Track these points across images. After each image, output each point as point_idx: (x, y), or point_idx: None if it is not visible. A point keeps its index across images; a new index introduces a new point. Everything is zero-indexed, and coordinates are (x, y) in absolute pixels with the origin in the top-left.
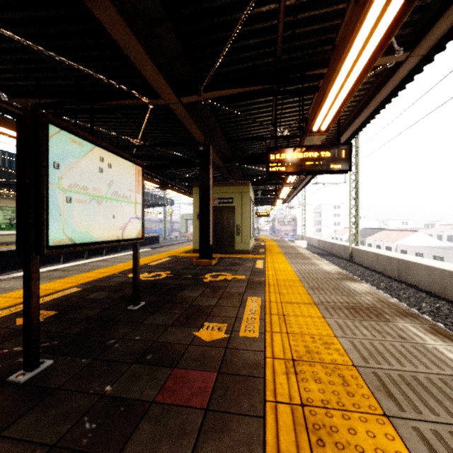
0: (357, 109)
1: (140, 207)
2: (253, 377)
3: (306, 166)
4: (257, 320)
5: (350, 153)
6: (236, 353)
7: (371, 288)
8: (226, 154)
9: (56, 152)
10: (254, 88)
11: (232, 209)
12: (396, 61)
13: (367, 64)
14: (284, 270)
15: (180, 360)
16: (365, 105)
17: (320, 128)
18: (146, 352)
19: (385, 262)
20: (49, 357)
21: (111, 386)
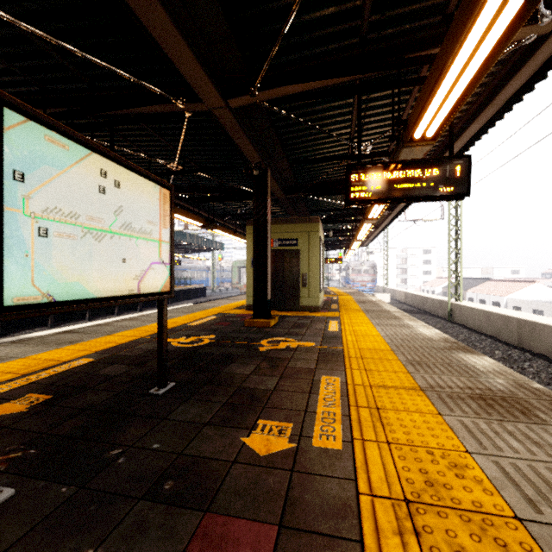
0: (468, 115)
1: (167, 248)
2: (342, 540)
3: (404, 190)
4: (339, 416)
5: (469, 169)
6: (308, 482)
7: (499, 364)
8: (289, 182)
9: (19, 155)
10: (329, 82)
11: (296, 253)
12: (537, 35)
13: (517, 13)
14: (368, 335)
15: (217, 495)
16: (481, 108)
17: (425, 134)
18: (165, 476)
19: (499, 323)
20: (12, 481)
21: (94, 550)
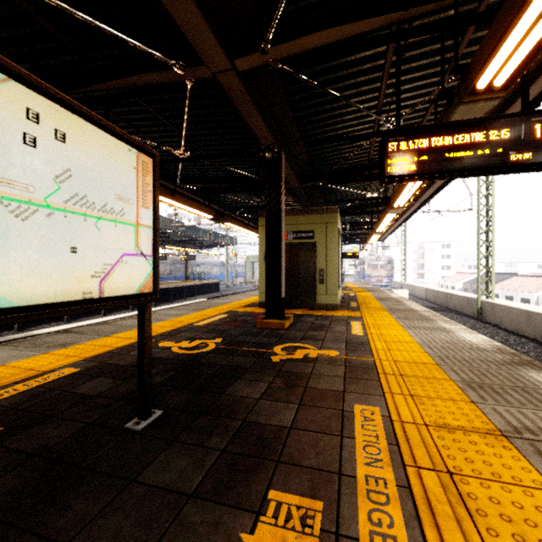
0: None
1: (149, 234)
2: None
3: (459, 160)
4: (393, 488)
5: None
6: None
7: None
8: (305, 169)
9: None
10: (358, 29)
11: (312, 246)
12: None
13: None
14: (401, 341)
15: None
16: None
17: (493, 82)
18: None
19: None
20: None
21: None
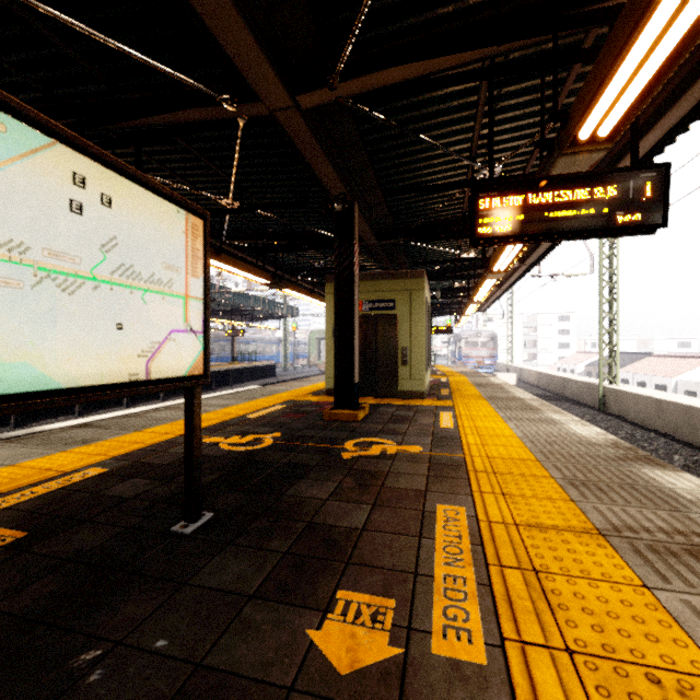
0: (645, 117)
1: (199, 308)
2: None
3: (560, 221)
4: (472, 586)
5: (666, 186)
6: None
7: None
8: (384, 223)
9: None
10: (444, 64)
11: (393, 319)
12: None
13: None
14: (498, 435)
15: None
16: (668, 105)
17: (597, 133)
18: None
19: (677, 415)
20: None
21: None
